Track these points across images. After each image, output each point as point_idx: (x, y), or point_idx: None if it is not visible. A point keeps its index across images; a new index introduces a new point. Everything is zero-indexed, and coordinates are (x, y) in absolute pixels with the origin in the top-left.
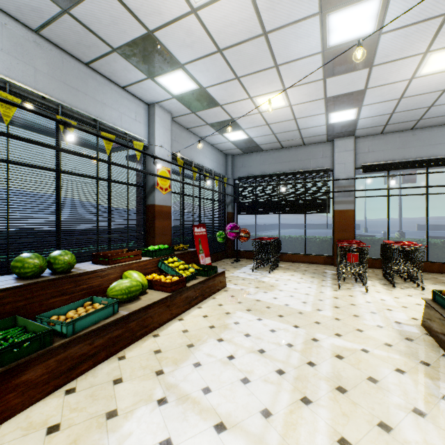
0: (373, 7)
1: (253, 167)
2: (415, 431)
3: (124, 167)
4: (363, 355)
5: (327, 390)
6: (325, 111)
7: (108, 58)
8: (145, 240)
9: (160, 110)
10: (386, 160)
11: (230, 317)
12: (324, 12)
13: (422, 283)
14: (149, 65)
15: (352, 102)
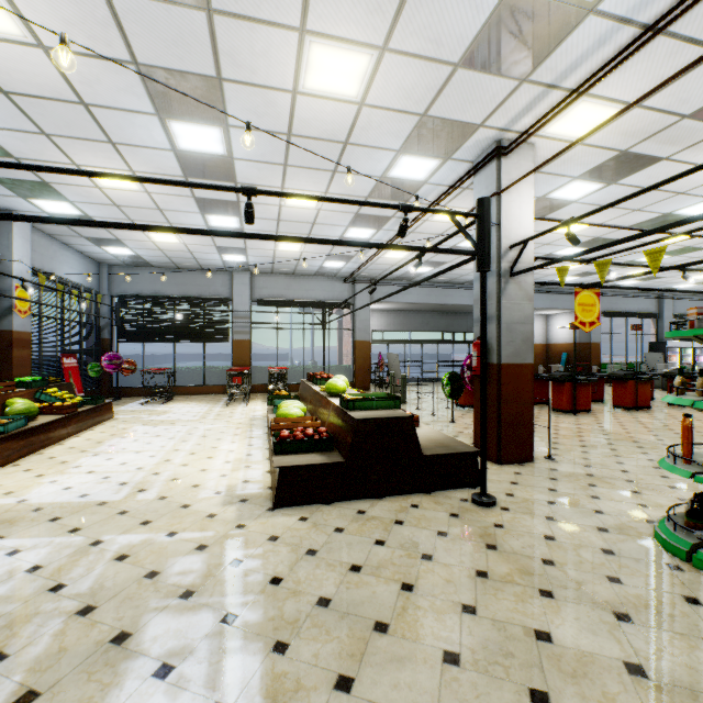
0: (235, 220)
1: (141, 284)
2: (231, 438)
3: None
4: (223, 428)
5: (197, 438)
6: (218, 252)
7: None
8: None
9: None
10: (276, 298)
11: (128, 429)
12: (204, 213)
13: None
14: (29, 192)
15: (240, 252)
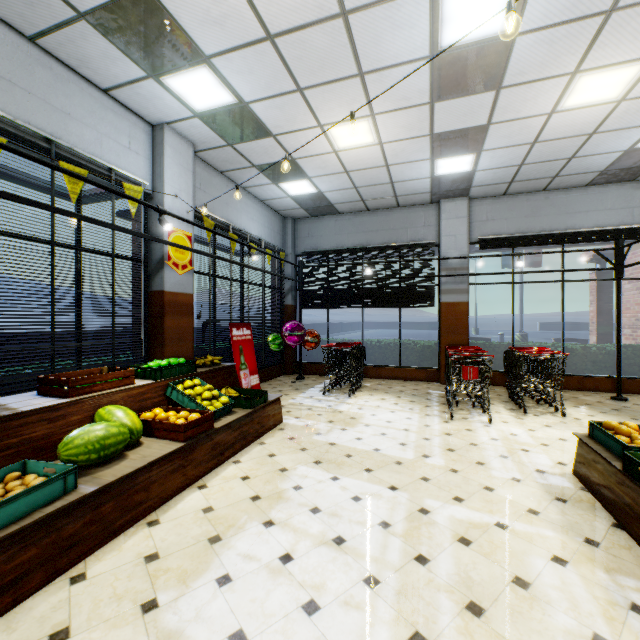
0: None
1: (325, 237)
2: None
3: (103, 225)
4: (500, 535)
5: (452, 613)
6: (430, 156)
7: (71, 31)
8: (148, 349)
9: (173, 137)
10: (510, 233)
11: (287, 477)
12: None
13: (562, 407)
14: (149, 51)
15: (469, 144)
